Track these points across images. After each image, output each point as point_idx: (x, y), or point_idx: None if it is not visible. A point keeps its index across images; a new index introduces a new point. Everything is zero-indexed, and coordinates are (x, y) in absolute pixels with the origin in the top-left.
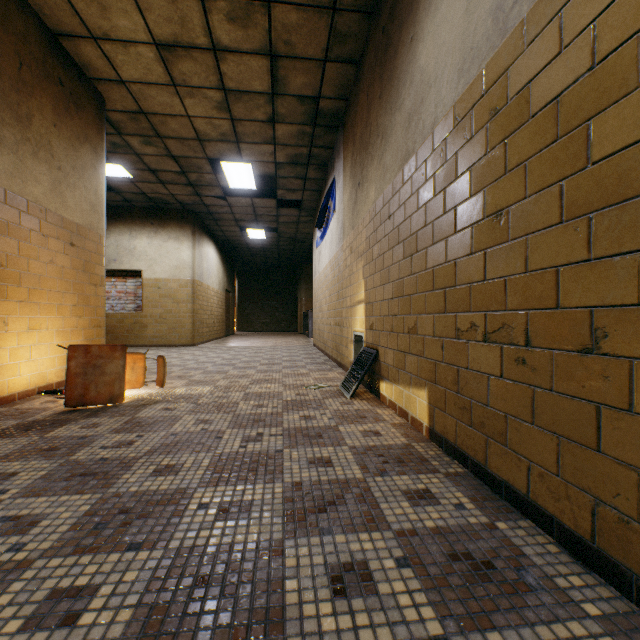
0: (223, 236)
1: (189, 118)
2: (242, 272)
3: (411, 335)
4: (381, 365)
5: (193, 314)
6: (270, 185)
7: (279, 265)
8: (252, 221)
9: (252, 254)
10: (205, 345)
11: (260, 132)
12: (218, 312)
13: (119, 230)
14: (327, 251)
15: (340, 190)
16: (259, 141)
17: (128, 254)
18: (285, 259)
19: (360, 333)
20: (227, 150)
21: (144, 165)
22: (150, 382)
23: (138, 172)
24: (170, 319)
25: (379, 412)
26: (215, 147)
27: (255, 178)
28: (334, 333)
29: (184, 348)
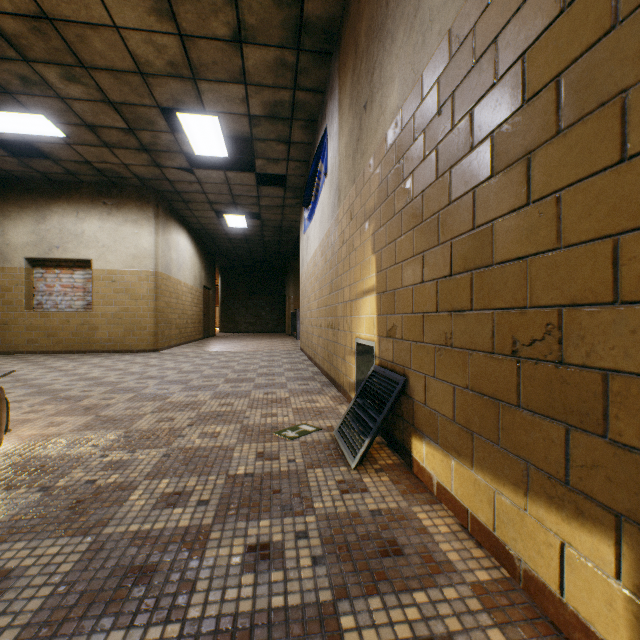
0: (198, 224)
1: (118, 31)
2: (226, 268)
3: (528, 361)
4: (416, 407)
5: (156, 313)
6: (248, 156)
7: (265, 260)
8: (229, 204)
9: (234, 247)
10: (172, 350)
11: (223, 61)
12: (193, 311)
13: (63, 210)
14: (316, 232)
15: (334, 139)
16: (224, 77)
17: (74, 240)
18: (271, 253)
19: (367, 341)
20: (182, 93)
21: (76, 117)
22: (27, 421)
23: (71, 128)
24: (127, 319)
25: (425, 523)
26: (165, 87)
27: (225, 140)
28: (325, 338)
29: (142, 354)
